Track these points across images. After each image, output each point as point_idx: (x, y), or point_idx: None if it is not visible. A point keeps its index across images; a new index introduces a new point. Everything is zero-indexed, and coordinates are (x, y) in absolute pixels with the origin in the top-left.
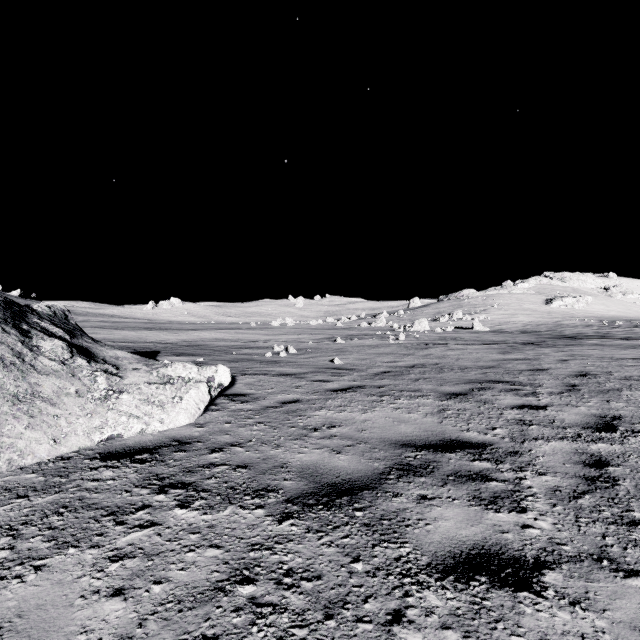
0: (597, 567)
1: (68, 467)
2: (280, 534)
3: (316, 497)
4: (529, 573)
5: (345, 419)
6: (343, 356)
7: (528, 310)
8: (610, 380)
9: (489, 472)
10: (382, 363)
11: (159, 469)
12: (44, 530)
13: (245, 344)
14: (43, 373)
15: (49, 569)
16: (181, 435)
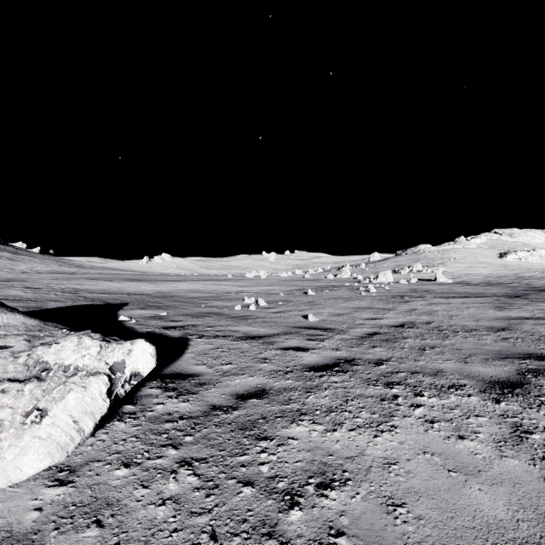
0: None
1: None
2: None
3: None
4: None
5: (347, 455)
6: (316, 310)
7: (484, 263)
8: None
9: None
10: (363, 320)
11: None
12: None
13: (217, 295)
14: None
15: None
16: None
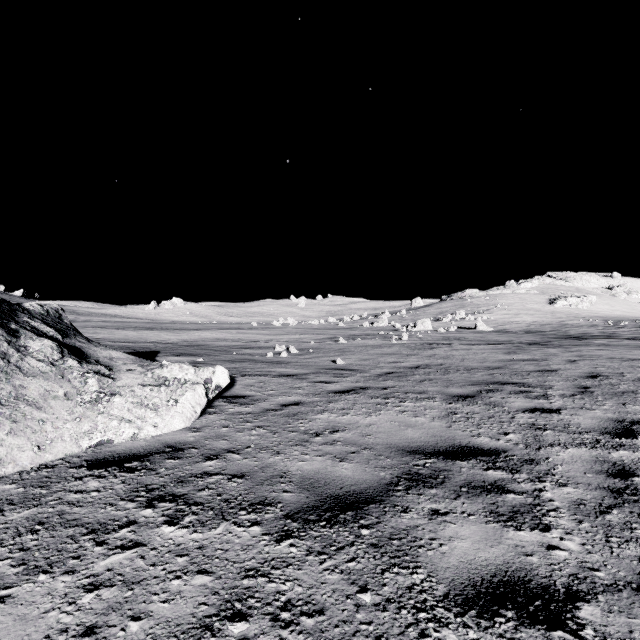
0: (638, 599)
1: (51, 477)
2: (278, 557)
3: (318, 512)
4: (561, 606)
5: (348, 423)
6: (345, 356)
7: (532, 310)
8: (623, 382)
9: (505, 483)
10: (385, 364)
11: (149, 479)
12: (15, 552)
13: (246, 344)
14: (29, 375)
15: (14, 601)
16: (175, 440)
